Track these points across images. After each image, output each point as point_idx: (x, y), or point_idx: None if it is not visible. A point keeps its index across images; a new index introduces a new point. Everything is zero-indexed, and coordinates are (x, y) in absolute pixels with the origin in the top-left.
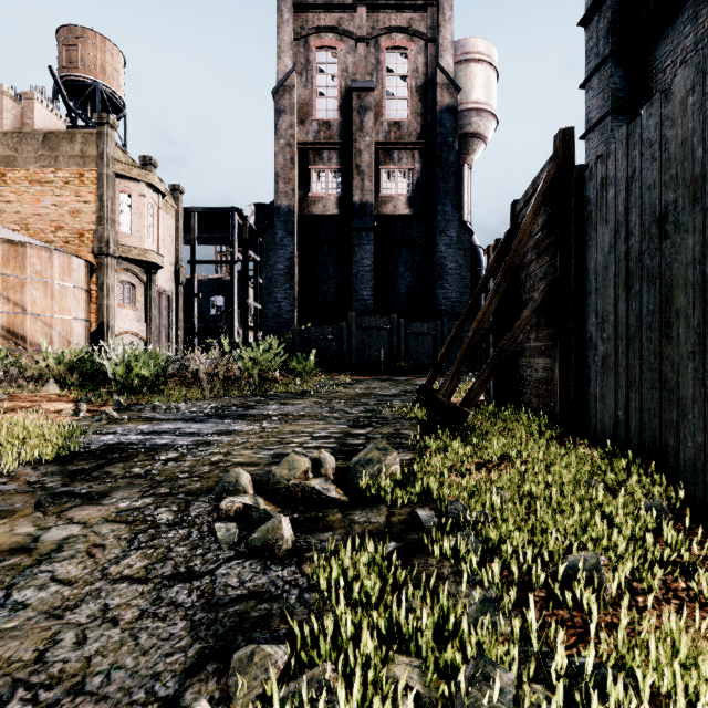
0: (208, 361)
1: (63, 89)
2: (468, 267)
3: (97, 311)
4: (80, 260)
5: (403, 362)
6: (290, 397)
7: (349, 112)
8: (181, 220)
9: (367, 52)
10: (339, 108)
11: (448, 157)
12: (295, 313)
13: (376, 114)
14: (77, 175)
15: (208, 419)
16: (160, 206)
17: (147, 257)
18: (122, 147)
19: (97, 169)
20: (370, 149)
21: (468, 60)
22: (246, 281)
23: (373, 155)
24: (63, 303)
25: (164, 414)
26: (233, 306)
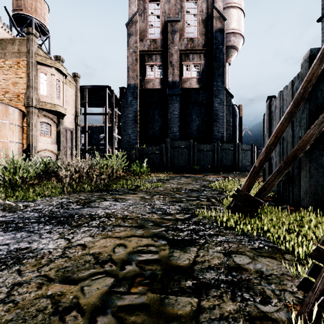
0: (76, 166)
1: (13, 19)
2: (230, 115)
3: (27, 138)
4: (14, 108)
5: (196, 166)
6: (125, 192)
7: (166, 34)
8: (79, 92)
9: (176, 2)
10: (160, 32)
11: (219, 56)
12: (138, 140)
13: (180, 35)
14: (16, 63)
15: (31, 224)
16: (64, 82)
17: (56, 108)
18: (47, 53)
19: (27, 59)
20: (177, 53)
21: (229, 7)
22: (113, 124)
23: (179, 56)
24: (2, 132)
25: (5, 213)
26: (106, 137)
